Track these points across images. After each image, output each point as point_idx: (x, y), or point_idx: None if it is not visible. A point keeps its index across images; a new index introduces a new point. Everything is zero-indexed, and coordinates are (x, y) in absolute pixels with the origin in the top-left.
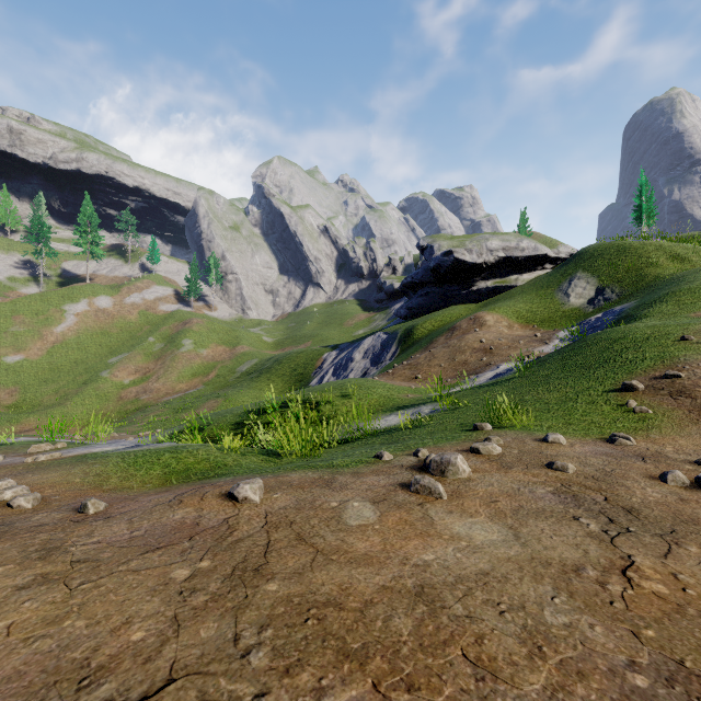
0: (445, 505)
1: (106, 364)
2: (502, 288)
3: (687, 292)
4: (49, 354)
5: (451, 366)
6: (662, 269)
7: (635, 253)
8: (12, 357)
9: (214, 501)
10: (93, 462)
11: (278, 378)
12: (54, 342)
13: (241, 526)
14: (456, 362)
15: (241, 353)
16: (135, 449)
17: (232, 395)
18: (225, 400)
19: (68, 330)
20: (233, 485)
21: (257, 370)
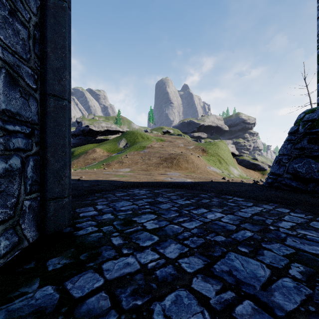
0: None
1: None
2: (105, 139)
3: (133, 147)
4: None
5: (84, 163)
6: (139, 140)
7: (135, 135)
8: None
9: None
10: None
11: None
12: None
13: None
14: (85, 162)
15: None
16: None
17: None
18: None
19: None
20: None
21: None
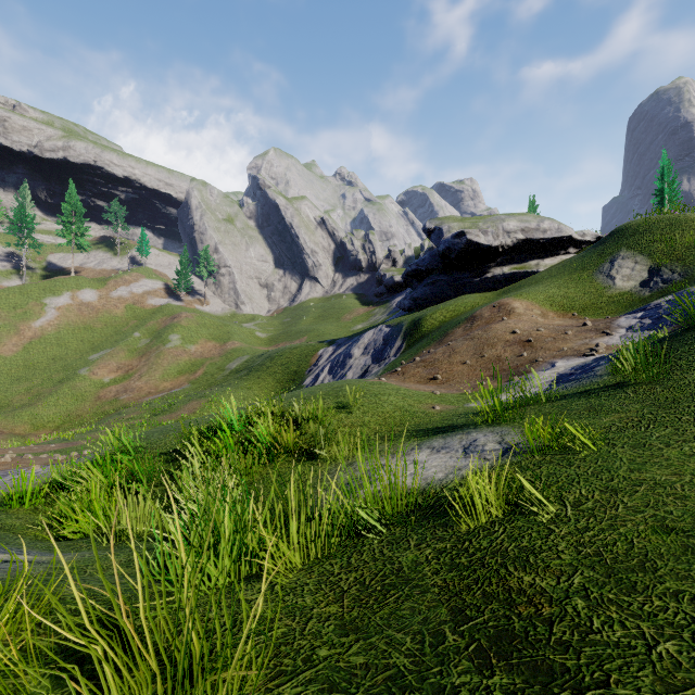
0: None
1: (86, 360)
2: (521, 274)
3: None
4: (25, 350)
5: (480, 363)
6: None
7: None
8: None
9: None
10: None
11: (269, 376)
12: (31, 337)
13: None
14: (485, 357)
15: (232, 349)
16: None
17: (217, 396)
18: (208, 401)
19: (48, 324)
20: None
21: (248, 368)
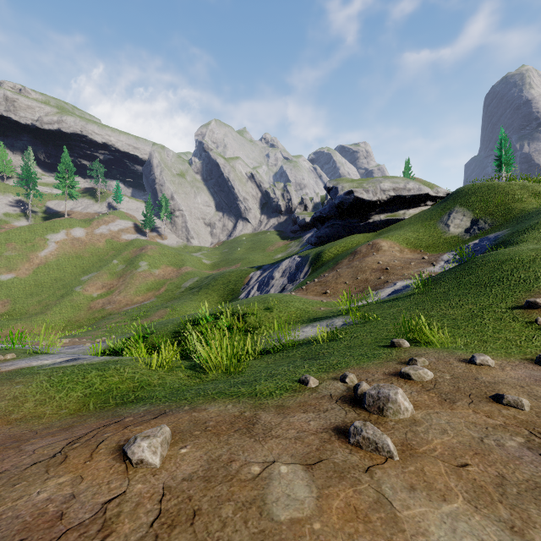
0: (400, 472)
1: (79, 281)
2: (392, 221)
3: None
4: (35, 273)
5: (355, 283)
6: (526, 204)
7: (503, 191)
8: (5, 276)
9: (103, 461)
10: (19, 381)
11: (214, 292)
12: (38, 264)
13: (121, 522)
14: (358, 279)
15: (185, 272)
16: (69, 364)
17: (178, 306)
18: (171, 310)
19: (50, 254)
20: (130, 439)
21: (198, 286)
